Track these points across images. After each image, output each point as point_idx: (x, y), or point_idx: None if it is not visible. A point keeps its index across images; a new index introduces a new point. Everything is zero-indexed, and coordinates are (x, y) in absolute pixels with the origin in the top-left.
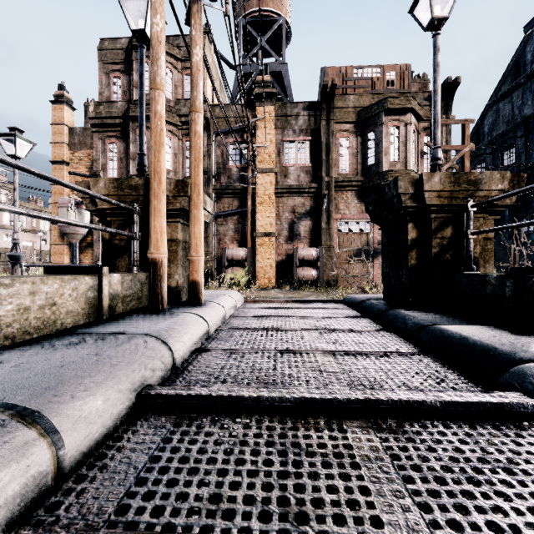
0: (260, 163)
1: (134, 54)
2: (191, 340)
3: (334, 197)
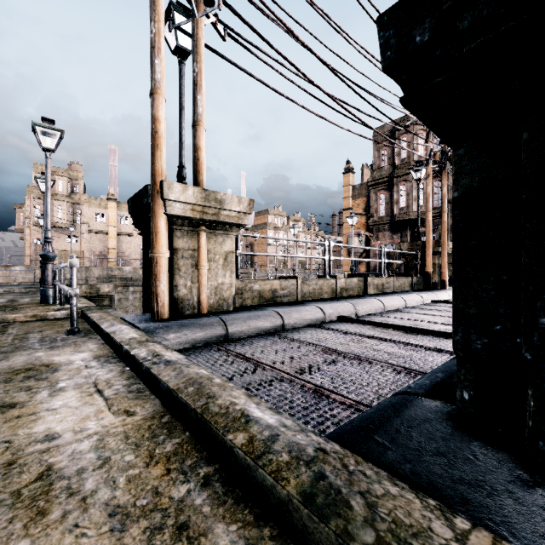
0: None
1: (397, 134)
2: (442, 296)
3: None
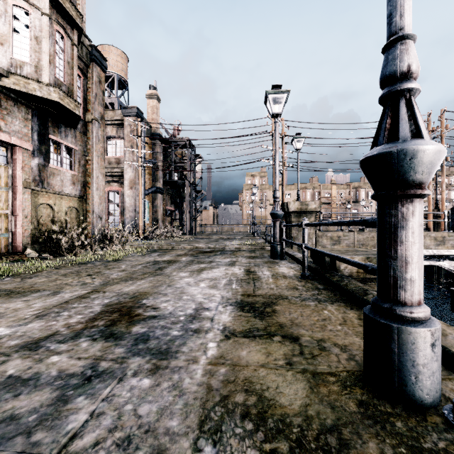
0: None
1: None
2: None
3: None
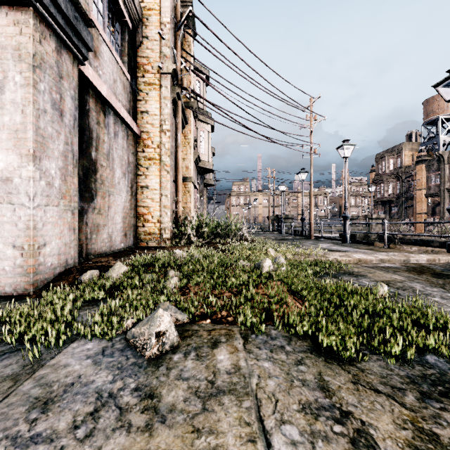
0: (417, 187)
1: (381, 160)
2: None
3: (449, 195)
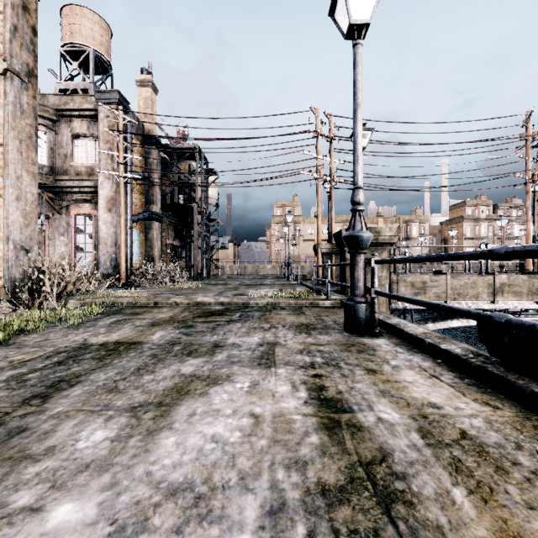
0: None
1: None
2: None
3: None
